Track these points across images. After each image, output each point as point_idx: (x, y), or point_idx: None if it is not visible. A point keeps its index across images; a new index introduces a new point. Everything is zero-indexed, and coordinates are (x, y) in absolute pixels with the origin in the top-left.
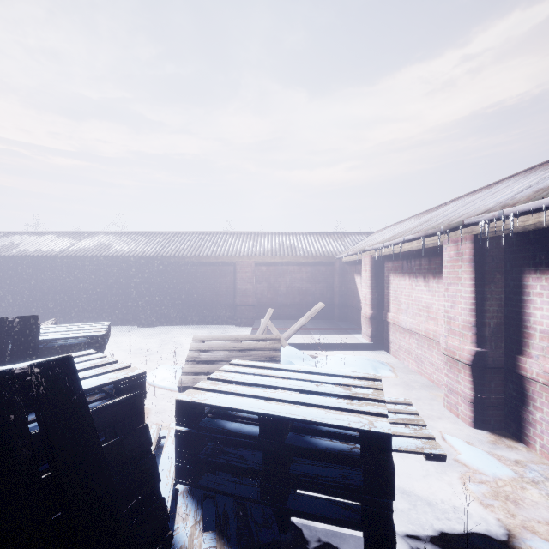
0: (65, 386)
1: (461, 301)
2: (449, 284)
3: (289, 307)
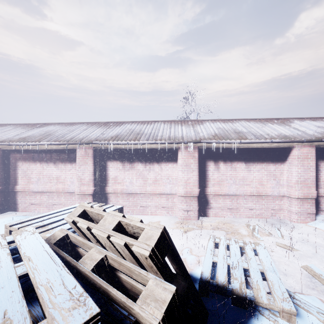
0: None
1: (88, 171)
2: (81, 165)
3: None
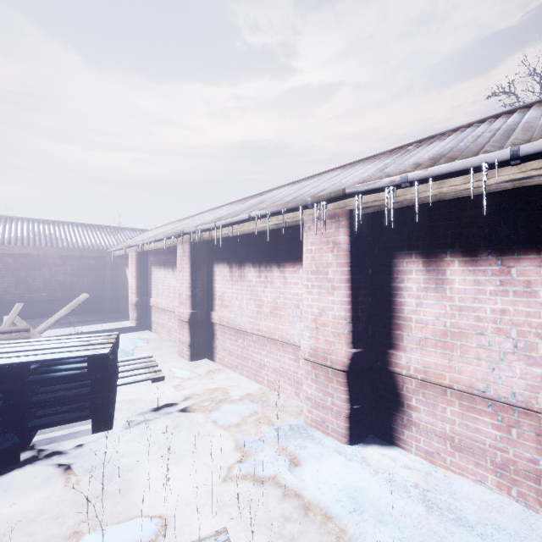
0: None
1: (185, 282)
2: (180, 271)
3: (48, 303)
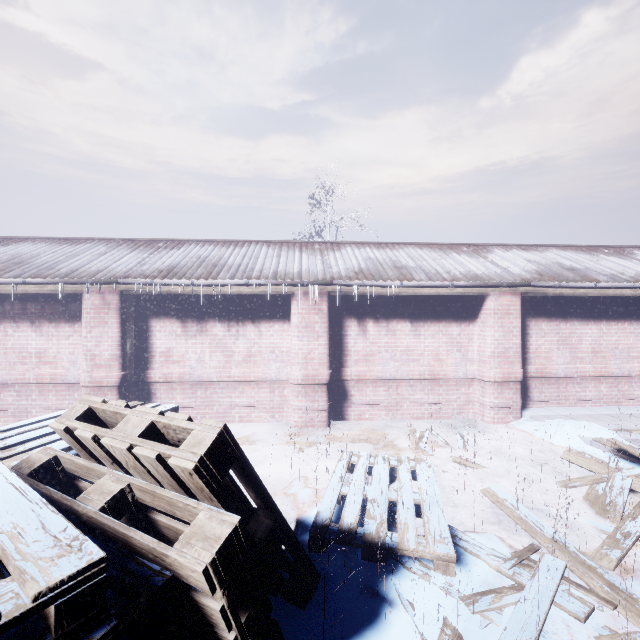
0: None
1: (109, 340)
2: (93, 327)
3: None
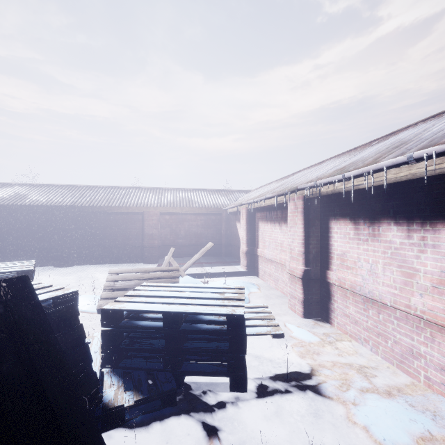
0: (25, 295)
1: (297, 238)
2: (291, 227)
3: (187, 247)
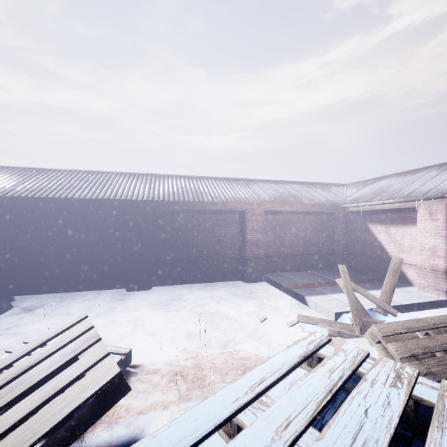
0: None
1: None
2: None
3: (294, 258)
